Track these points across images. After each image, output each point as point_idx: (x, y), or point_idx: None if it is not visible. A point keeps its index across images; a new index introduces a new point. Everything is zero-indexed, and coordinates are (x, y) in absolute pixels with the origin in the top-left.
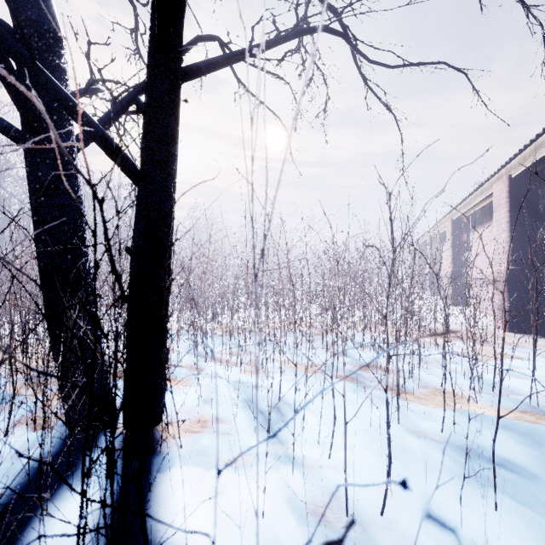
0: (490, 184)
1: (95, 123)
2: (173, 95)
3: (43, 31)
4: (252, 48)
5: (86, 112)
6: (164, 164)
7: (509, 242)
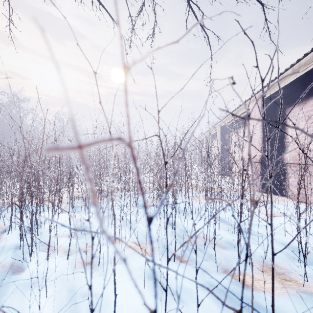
0: (248, 104)
1: None
2: None
3: None
4: None
5: None
6: None
7: (262, 138)
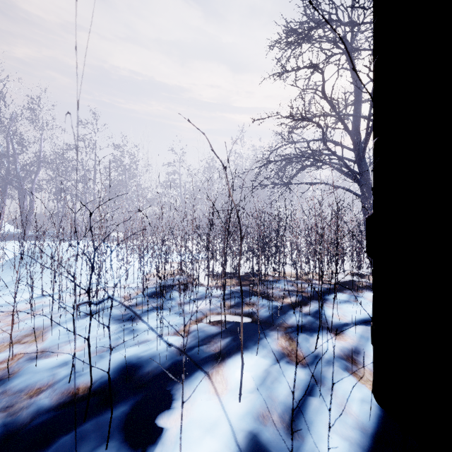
0: None
1: None
2: None
3: (366, 172)
4: None
5: None
6: None
7: None
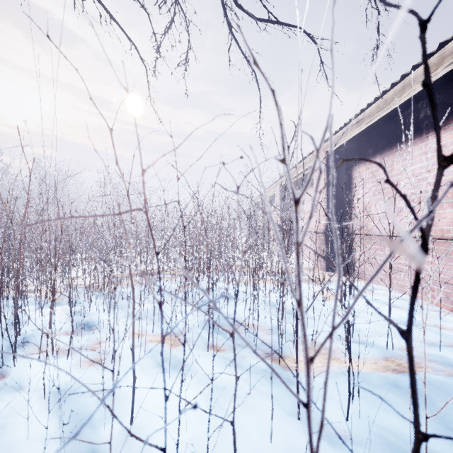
0: (311, 158)
1: None
2: None
3: None
4: None
5: None
6: None
7: (326, 202)
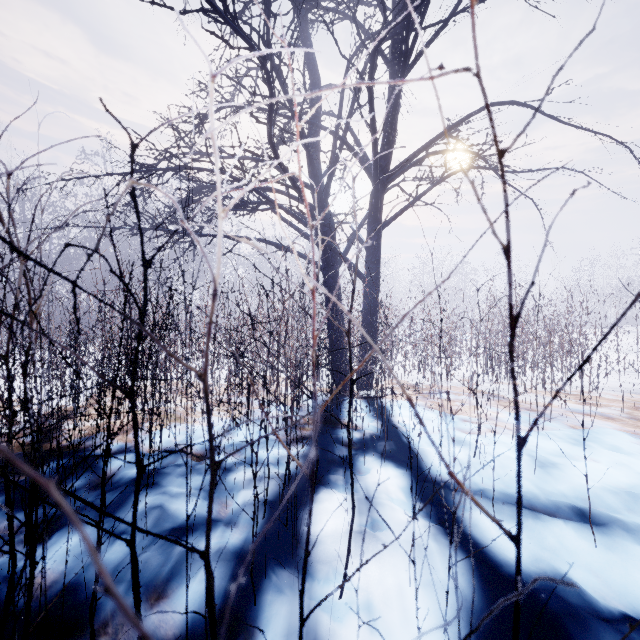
0: None
1: (351, 262)
2: (379, 242)
3: (331, 227)
4: (416, 199)
5: (348, 259)
6: (376, 274)
7: None
